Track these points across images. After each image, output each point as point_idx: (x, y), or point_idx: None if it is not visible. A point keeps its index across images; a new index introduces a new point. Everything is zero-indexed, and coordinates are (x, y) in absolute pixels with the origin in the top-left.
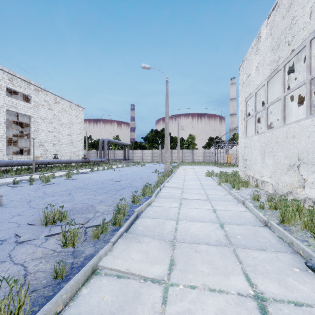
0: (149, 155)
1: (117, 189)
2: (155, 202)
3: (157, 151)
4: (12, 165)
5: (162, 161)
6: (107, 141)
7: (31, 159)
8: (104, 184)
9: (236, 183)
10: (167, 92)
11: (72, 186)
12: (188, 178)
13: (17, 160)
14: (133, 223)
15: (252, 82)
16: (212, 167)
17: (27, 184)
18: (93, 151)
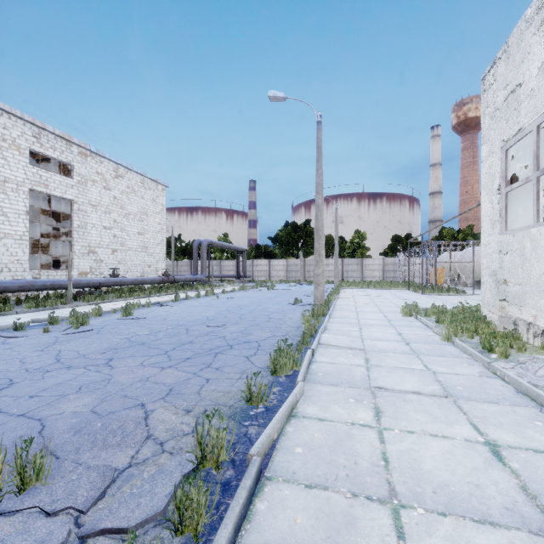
0: (281, 269)
1: (215, 348)
2: (306, 398)
3: (295, 261)
4: (32, 288)
5: (304, 279)
6: (206, 245)
7: (73, 276)
8: (191, 334)
9: (497, 340)
10: (319, 145)
11: (123, 339)
12: (366, 319)
13: (42, 280)
14: (245, 514)
15: (526, 101)
16: (404, 292)
17: (40, 330)
18: (184, 262)
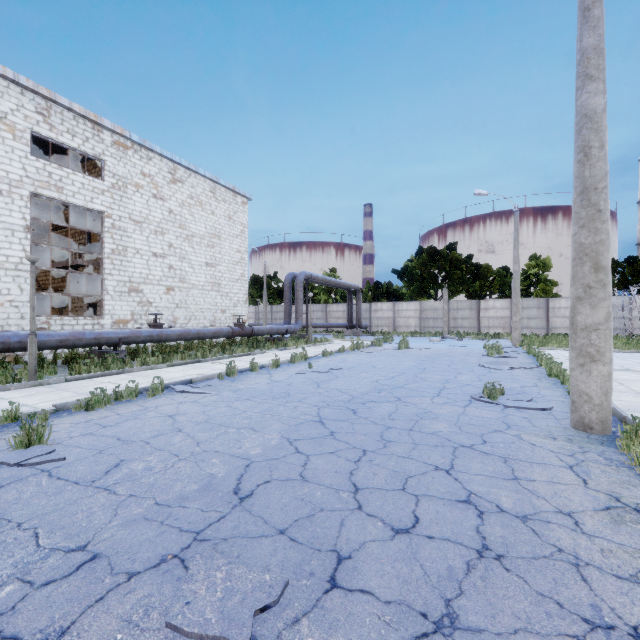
0: (412, 316)
1: None
2: None
3: (434, 304)
4: None
5: (448, 330)
6: (302, 280)
7: (104, 326)
8: None
9: None
10: None
11: None
12: None
13: (3, 334)
14: None
15: None
16: None
17: None
18: (280, 308)
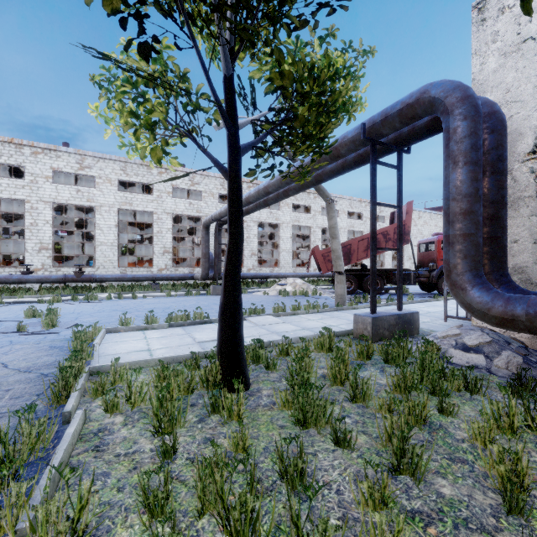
0: None
1: None
2: None
3: None
4: None
5: None
6: None
7: None
8: None
9: None
10: None
11: None
12: None
13: None
14: None
15: None
16: None
17: None
18: None
